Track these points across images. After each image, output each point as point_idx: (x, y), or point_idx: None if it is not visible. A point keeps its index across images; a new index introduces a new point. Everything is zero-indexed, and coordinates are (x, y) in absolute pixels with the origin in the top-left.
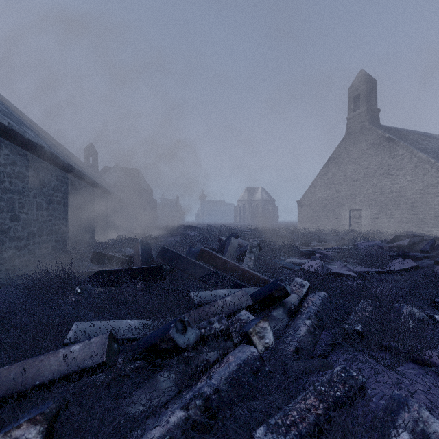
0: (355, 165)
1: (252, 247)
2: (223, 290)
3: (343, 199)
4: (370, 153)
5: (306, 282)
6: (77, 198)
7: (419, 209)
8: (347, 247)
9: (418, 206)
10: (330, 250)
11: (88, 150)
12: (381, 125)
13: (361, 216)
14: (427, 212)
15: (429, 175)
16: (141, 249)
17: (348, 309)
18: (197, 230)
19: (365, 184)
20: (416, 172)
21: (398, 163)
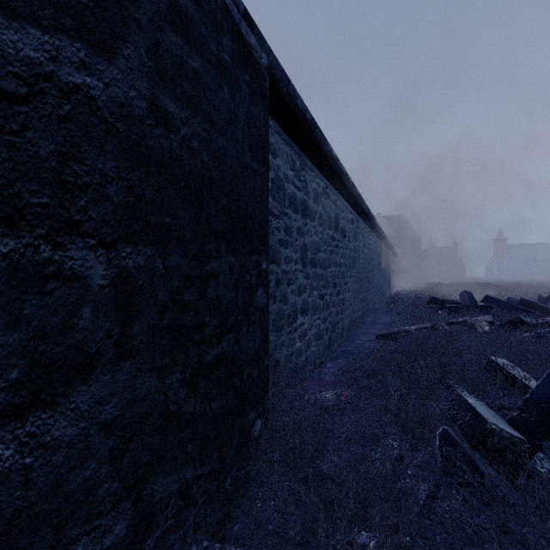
0: None
1: None
2: None
3: None
4: None
5: None
6: (382, 259)
7: None
8: None
9: None
10: None
11: None
12: None
13: None
14: None
15: None
16: (467, 296)
17: None
18: (497, 288)
19: None
20: None
21: None
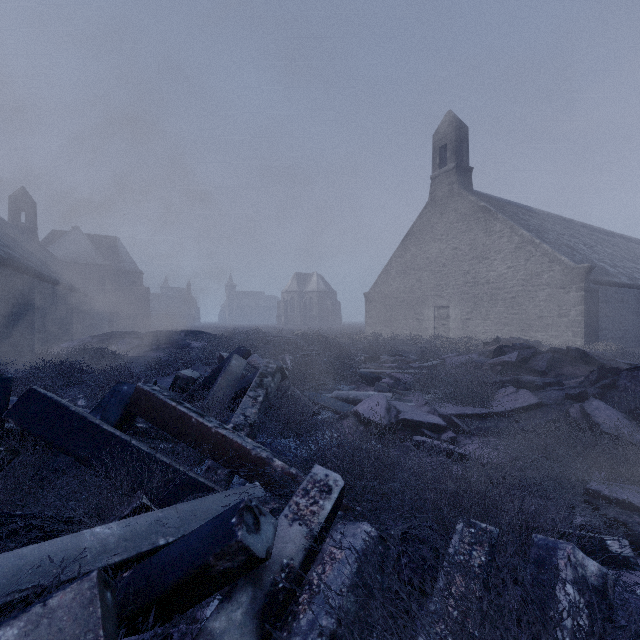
0: (442, 244)
1: (265, 376)
2: (109, 526)
3: (427, 291)
4: (460, 228)
5: (336, 479)
6: None
7: (521, 307)
8: (431, 363)
9: (520, 303)
10: (405, 371)
11: (16, 199)
12: (474, 191)
13: (449, 316)
14: (531, 311)
15: (532, 261)
16: None
17: (427, 595)
18: (207, 337)
19: (455, 271)
20: (518, 256)
21: (495, 243)
